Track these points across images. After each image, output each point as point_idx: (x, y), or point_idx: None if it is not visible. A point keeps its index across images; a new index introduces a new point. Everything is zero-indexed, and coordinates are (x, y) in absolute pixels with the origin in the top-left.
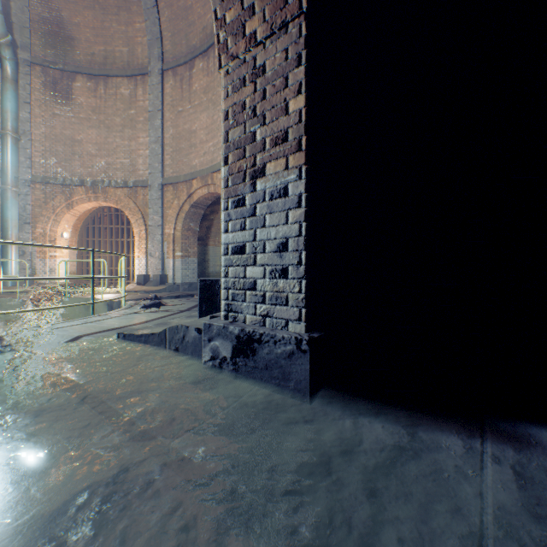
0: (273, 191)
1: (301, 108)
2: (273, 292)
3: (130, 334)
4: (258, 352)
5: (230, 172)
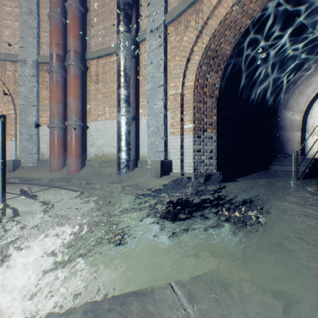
0: (209, 137)
1: (215, 119)
2: (209, 163)
3: (150, 189)
4: (211, 178)
5: (195, 126)
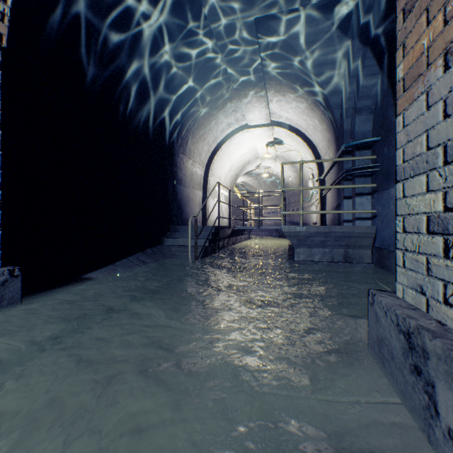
0: None
1: None
2: None
3: None
4: None
5: None
